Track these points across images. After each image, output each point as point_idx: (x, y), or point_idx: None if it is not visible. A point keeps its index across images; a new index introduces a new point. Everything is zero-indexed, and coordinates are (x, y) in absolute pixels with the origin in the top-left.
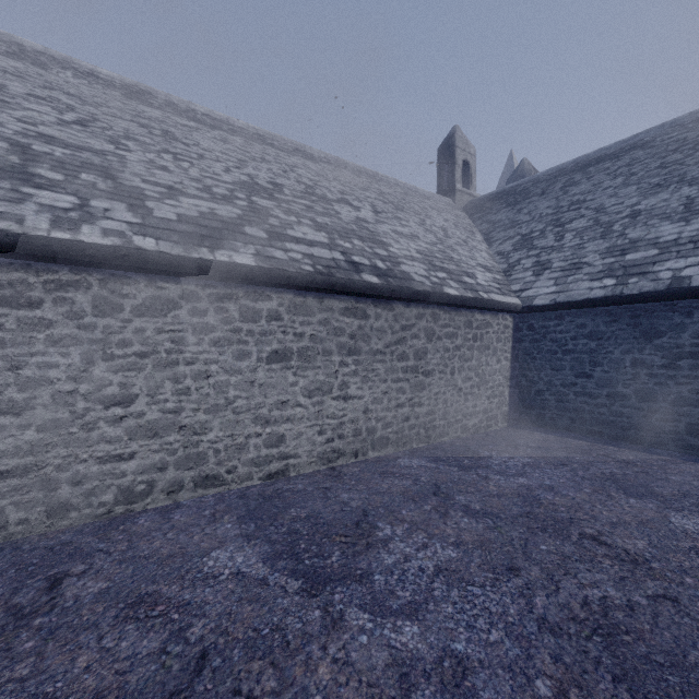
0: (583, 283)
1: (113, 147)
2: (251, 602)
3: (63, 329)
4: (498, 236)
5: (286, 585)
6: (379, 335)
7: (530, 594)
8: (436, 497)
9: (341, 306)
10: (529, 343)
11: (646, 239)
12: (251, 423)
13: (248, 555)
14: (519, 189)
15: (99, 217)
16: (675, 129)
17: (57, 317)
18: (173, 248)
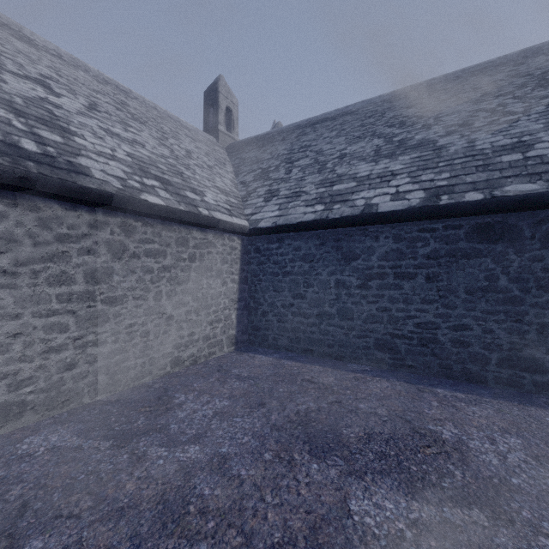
0: (300, 208)
1: None
2: None
3: None
4: (245, 169)
5: None
6: (0, 246)
7: None
8: None
9: None
10: (256, 265)
11: (348, 174)
12: None
13: None
14: (268, 136)
15: None
16: (371, 105)
17: None
18: None
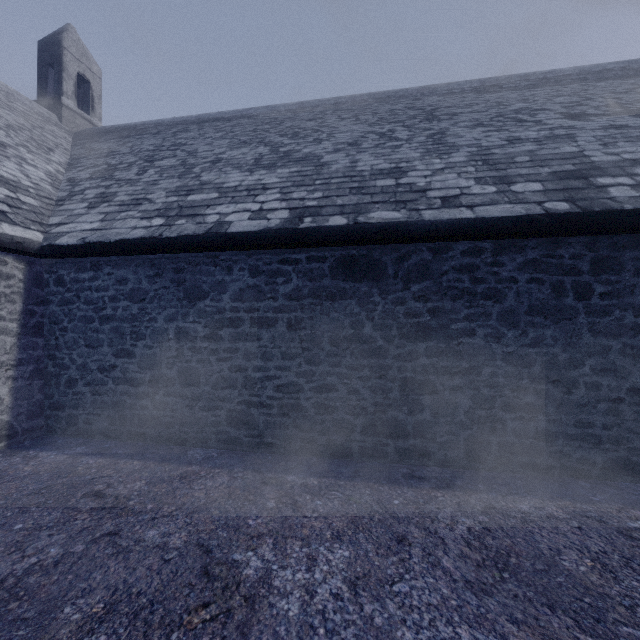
0: (132, 221)
1: None
2: None
3: None
4: (85, 162)
5: None
6: None
7: None
8: None
9: None
10: (58, 305)
11: (214, 183)
12: None
13: None
14: (140, 127)
15: None
16: (274, 112)
17: None
18: None
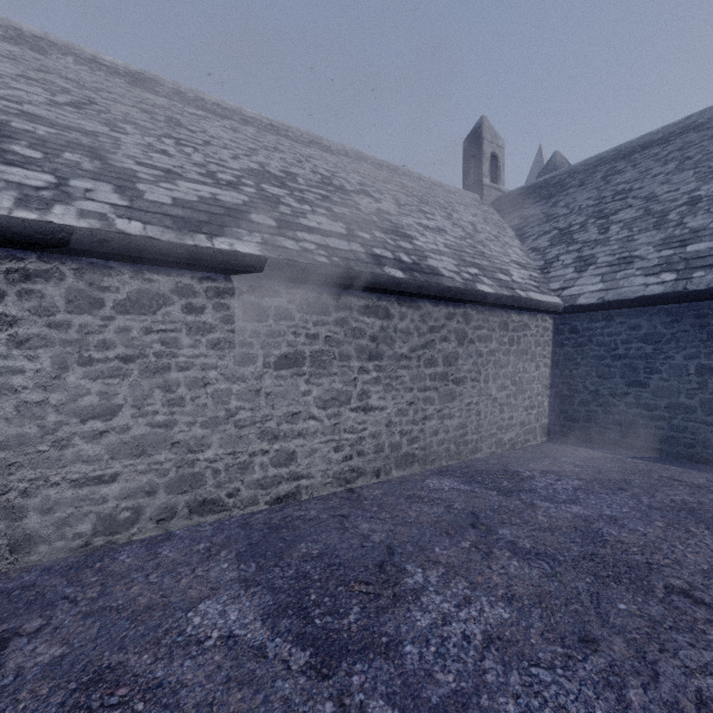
0: (636, 279)
1: (107, 130)
2: (242, 685)
3: (30, 327)
4: (532, 231)
5: (289, 659)
6: (404, 338)
7: (619, 684)
8: (475, 530)
9: (360, 304)
10: (571, 347)
11: (710, 228)
12: (257, 438)
13: (244, 609)
14: (553, 181)
15: (78, 198)
16: None
17: (22, 313)
18: (163, 233)
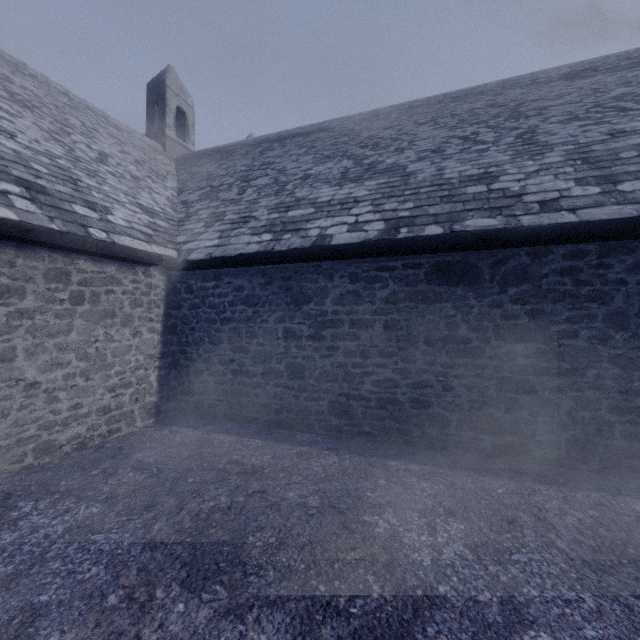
0: (245, 237)
1: None
2: None
3: None
4: (191, 186)
5: None
6: None
7: None
8: None
9: None
10: (188, 309)
11: (308, 199)
12: None
13: None
14: (229, 149)
15: None
16: (349, 122)
17: None
18: None
